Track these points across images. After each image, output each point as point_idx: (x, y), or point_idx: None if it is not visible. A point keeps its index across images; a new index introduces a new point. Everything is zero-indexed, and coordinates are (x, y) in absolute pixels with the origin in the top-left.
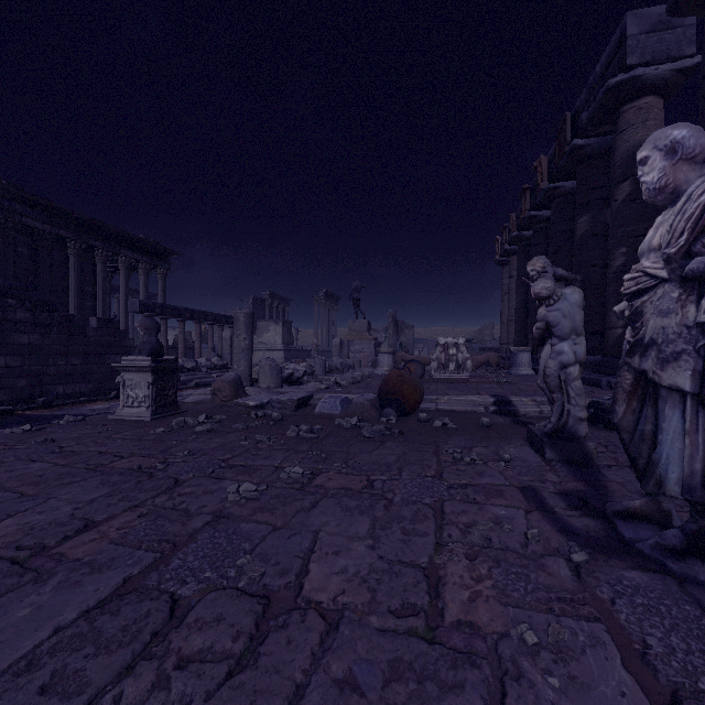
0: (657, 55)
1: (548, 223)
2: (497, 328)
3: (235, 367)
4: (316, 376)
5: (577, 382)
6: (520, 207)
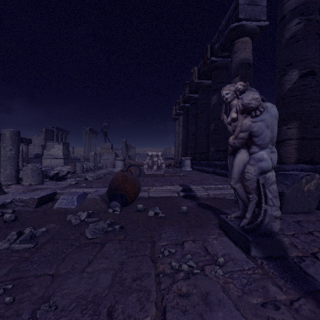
0: (251, 16)
1: (196, 100)
2: (171, 149)
3: (1, 170)
4: (77, 173)
5: (274, 186)
6: (184, 92)
